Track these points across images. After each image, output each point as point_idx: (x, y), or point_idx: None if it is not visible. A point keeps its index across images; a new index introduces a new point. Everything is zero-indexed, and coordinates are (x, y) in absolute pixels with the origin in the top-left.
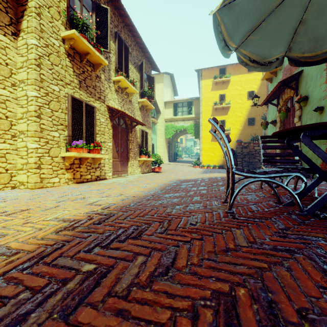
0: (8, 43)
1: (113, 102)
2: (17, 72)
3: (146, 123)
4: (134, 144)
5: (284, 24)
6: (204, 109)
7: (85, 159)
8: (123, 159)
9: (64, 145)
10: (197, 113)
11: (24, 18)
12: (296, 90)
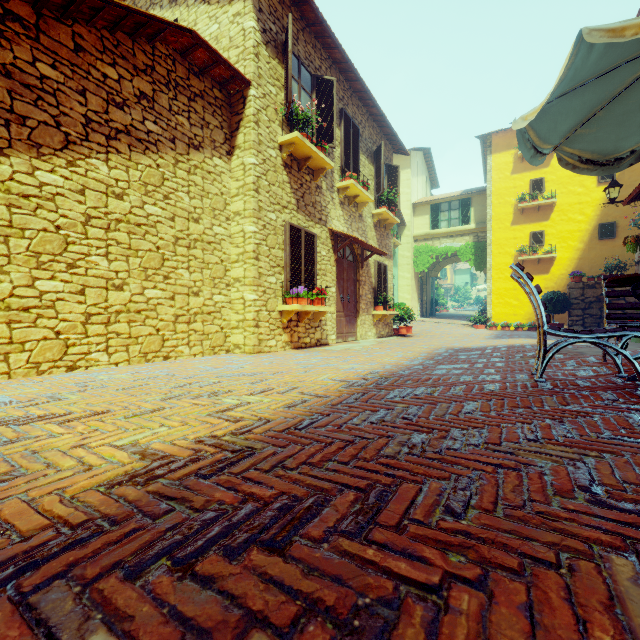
0: (223, 167)
1: (337, 223)
2: (231, 201)
3: (384, 249)
4: (365, 288)
5: (637, 109)
6: (495, 211)
7: (304, 314)
8: (350, 313)
9: (281, 295)
10: (480, 221)
11: (240, 130)
12: None
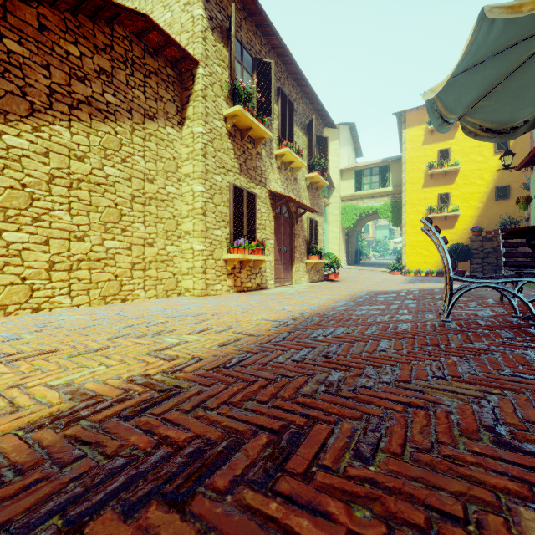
0: (175, 135)
1: (275, 185)
2: (182, 165)
3: (315, 207)
4: (300, 240)
5: (530, 84)
6: (409, 176)
7: (246, 262)
8: (286, 262)
9: (226, 246)
10: (397, 184)
11: (190, 103)
12: None
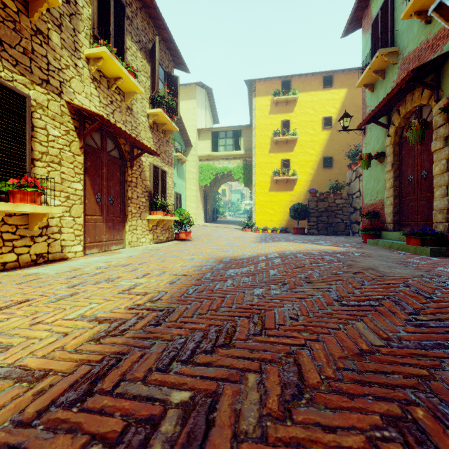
0: None
1: (87, 101)
2: None
3: (163, 155)
4: (137, 190)
5: None
6: (258, 141)
7: None
8: (115, 218)
9: None
10: (248, 148)
11: None
12: (437, 90)
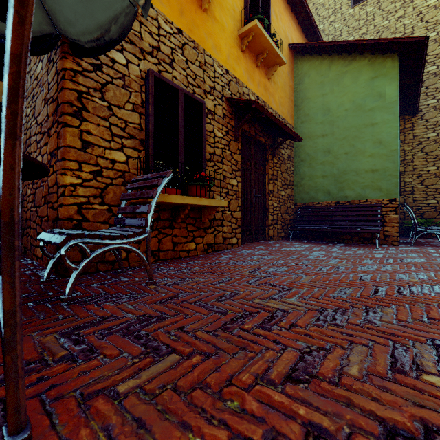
0: None
1: None
2: None
3: None
4: None
5: None
6: None
7: None
8: None
9: None
10: None
11: None
12: None
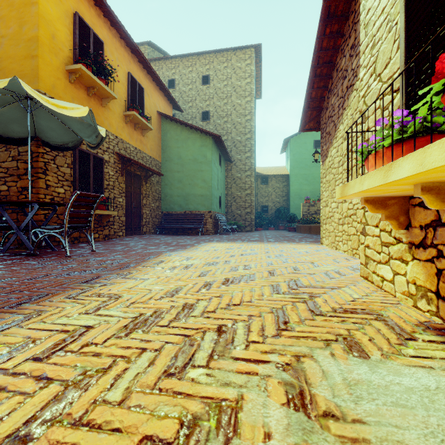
0: None
1: None
2: None
3: None
4: None
5: None
6: None
7: None
8: None
9: None
10: None
11: None
12: None
